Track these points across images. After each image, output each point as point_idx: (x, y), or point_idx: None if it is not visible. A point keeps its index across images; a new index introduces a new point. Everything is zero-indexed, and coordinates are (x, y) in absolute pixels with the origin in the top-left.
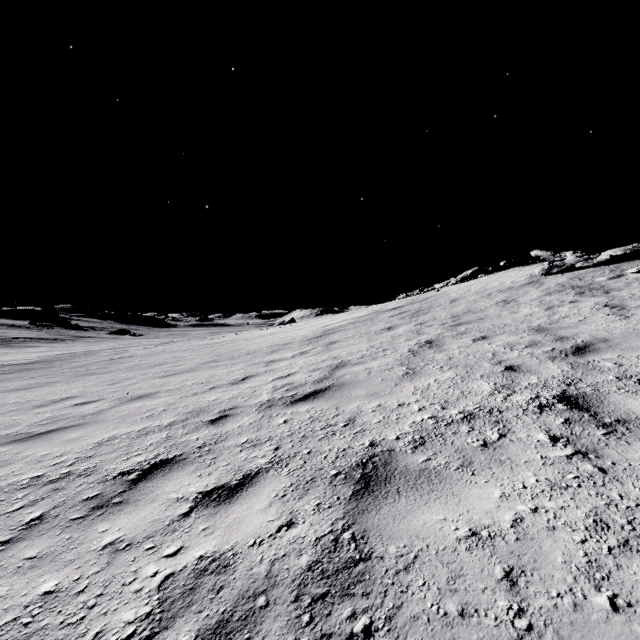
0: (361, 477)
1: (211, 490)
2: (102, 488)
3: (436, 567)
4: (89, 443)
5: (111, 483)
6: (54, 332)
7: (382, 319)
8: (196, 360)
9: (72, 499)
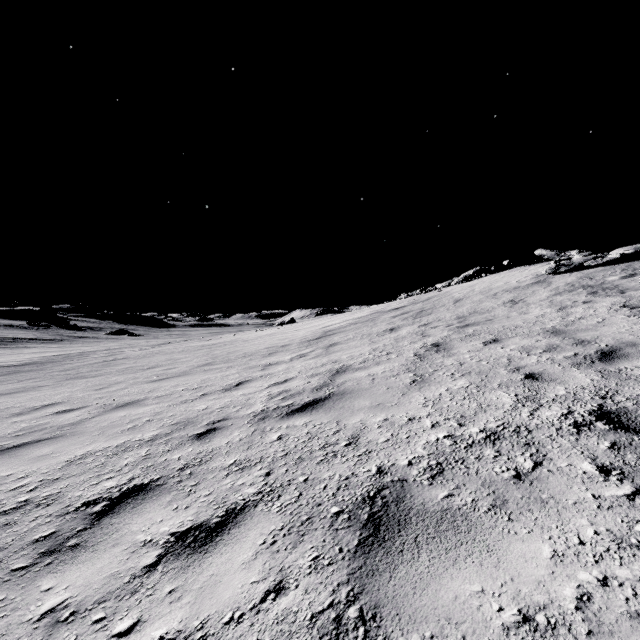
0: (368, 518)
1: (186, 531)
2: (59, 524)
3: None
4: (59, 461)
5: (71, 517)
6: (52, 332)
7: (384, 320)
8: (191, 363)
9: (21, 539)
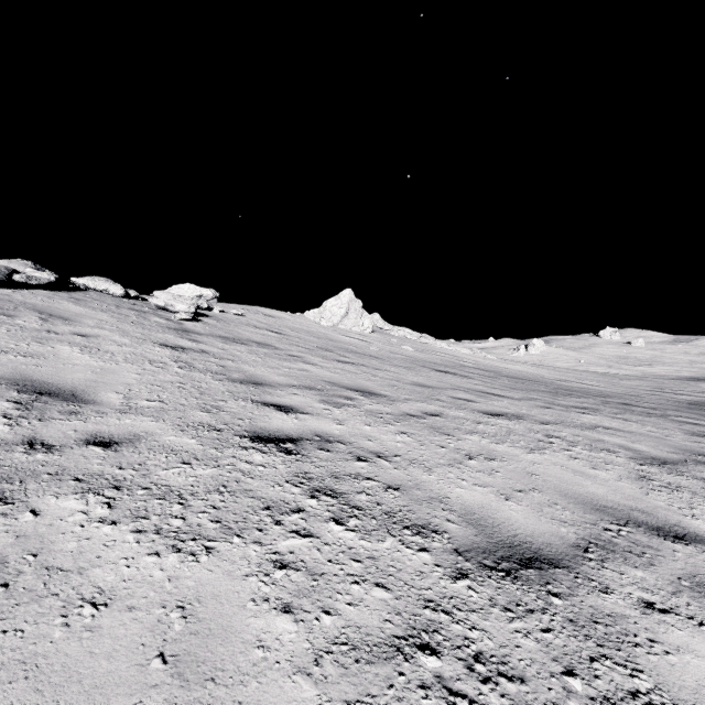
0: None
1: None
2: None
3: (697, 429)
4: None
5: None
6: None
7: None
8: None
9: None
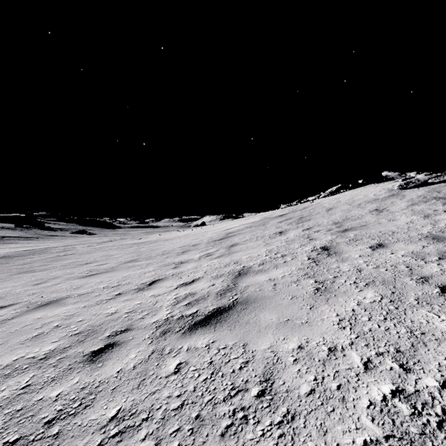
0: None
1: None
2: None
3: None
4: None
5: None
6: (31, 232)
7: (272, 224)
8: (120, 259)
9: None
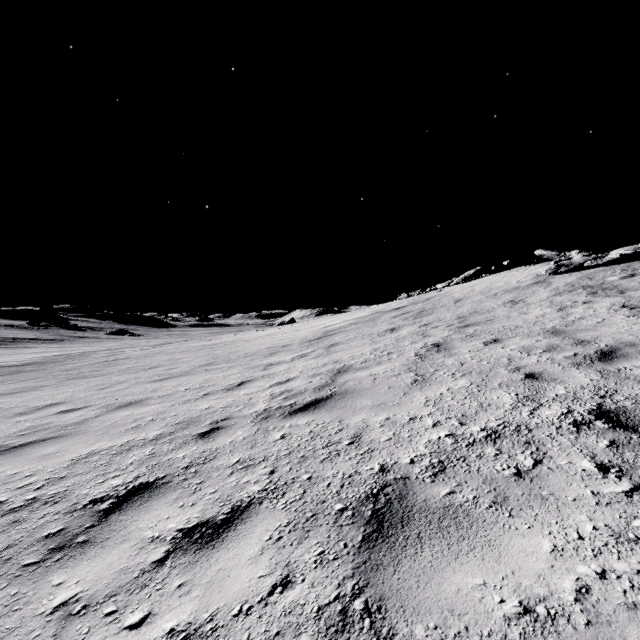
0: (372, 515)
1: (193, 527)
2: (68, 521)
3: None
4: (65, 460)
5: (79, 514)
6: (52, 332)
7: (384, 320)
8: (192, 363)
9: (30, 536)
